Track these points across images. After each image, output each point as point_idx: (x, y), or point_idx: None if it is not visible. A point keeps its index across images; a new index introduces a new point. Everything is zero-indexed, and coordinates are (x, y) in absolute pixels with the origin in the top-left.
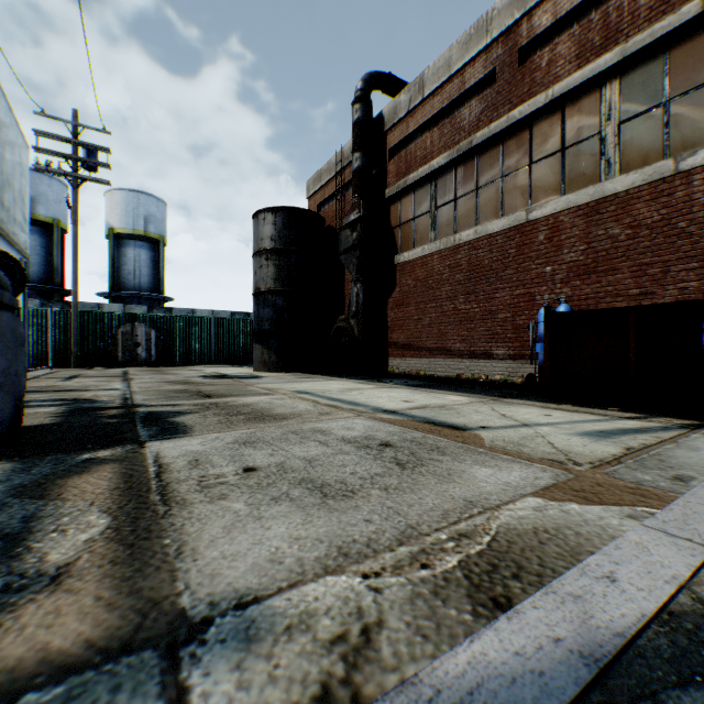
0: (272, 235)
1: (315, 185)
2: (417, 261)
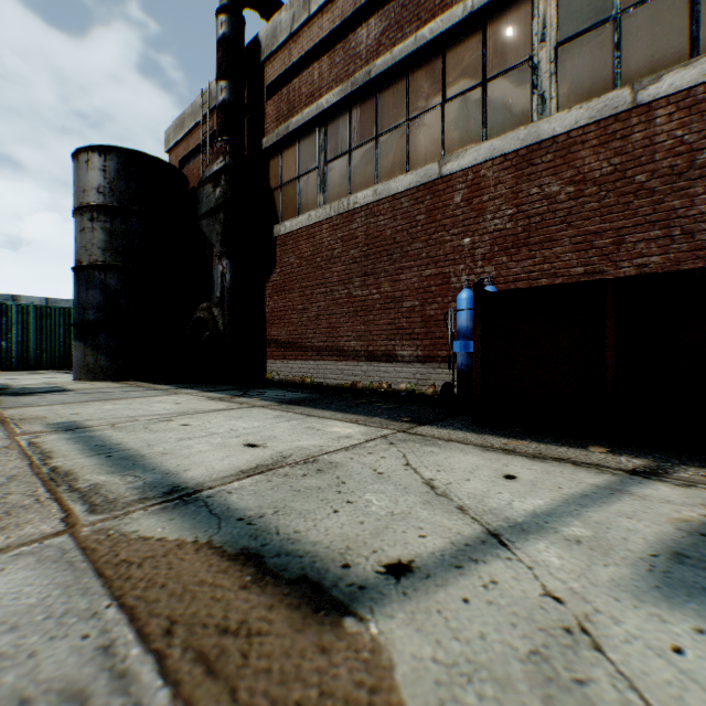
0: (100, 186)
1: (176, 134)
2: (302, 232)
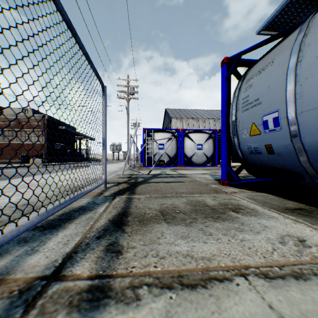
0: None
1: None
2: (0, 143)
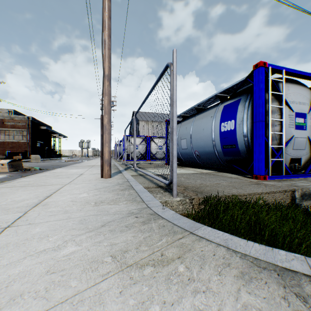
0: None
1: None
2: None
